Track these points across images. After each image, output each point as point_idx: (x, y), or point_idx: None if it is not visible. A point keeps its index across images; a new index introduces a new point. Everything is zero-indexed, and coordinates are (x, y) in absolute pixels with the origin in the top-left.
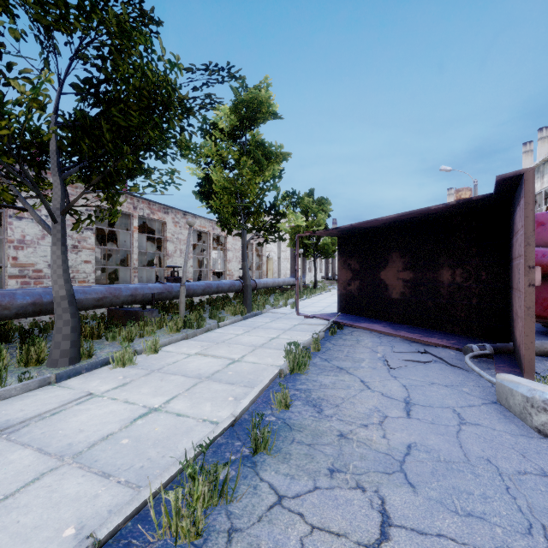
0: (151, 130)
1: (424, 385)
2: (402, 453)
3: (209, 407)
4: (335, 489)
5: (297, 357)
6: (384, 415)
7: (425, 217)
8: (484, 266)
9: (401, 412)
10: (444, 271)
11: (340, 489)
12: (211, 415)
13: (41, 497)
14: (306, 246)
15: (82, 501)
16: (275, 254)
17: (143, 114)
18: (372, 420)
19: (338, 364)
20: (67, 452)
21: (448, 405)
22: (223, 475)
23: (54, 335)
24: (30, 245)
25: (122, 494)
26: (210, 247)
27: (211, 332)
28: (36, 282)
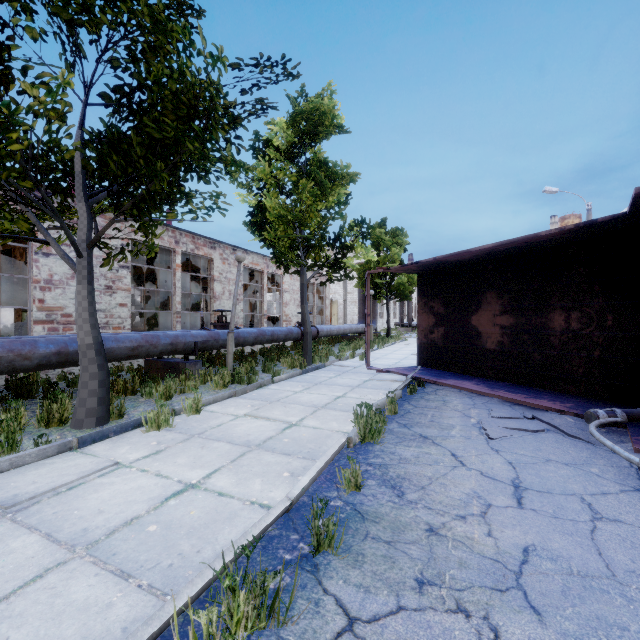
0: (189, 142)
1: (536, 463)
2: (516, 560)
3: (259, 484)
4: (426, 611)
5: (369, 422)
6: (486, 503)
7: (531, 247)
8: (610, 308)
9: (509, 499)
10: (556, 314)
11: (434, 611)
12: (261, 496)
13: (41, 602)
14: (378, 286)
15: (91, 612)
16: (340, 297)
17: (181, 124)
18: (470, 510)
19: (421, 431)
20: (80, 540)
21: (573, 491)
22: (275, 582)
23: (79, 390)
24: (58, 285)
25: (143, 604)
26: (263, 287)
27: (263, 389)
28: (65, 328)
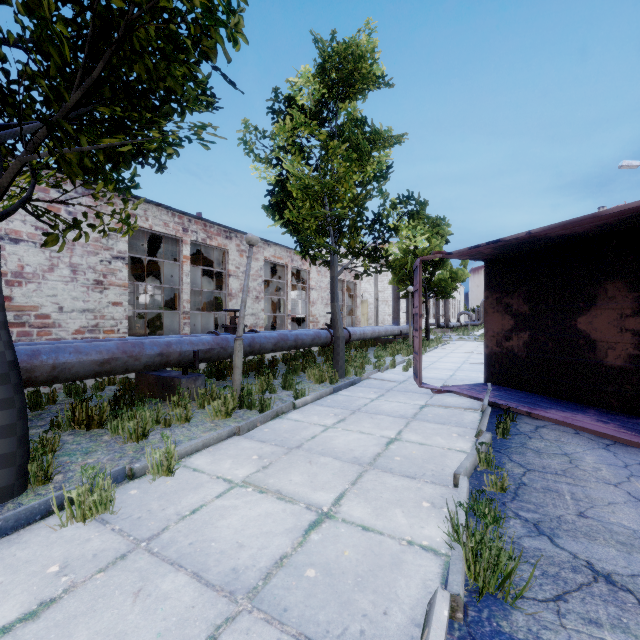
0: None
1: None
2: None
3: None
4: None
5: (492, 552)
6: None
7: None
8: None
9: None
10: None
11: None
12: None
13: None
14: None
15: None
16: (370, 296)
17: None
18: None
19: (585, 554)
20: None
21: None
22: None
23: None
24: (31, 279)
25: None
26: (287, 284)
27: (281, 419)
28: (40, 332)
